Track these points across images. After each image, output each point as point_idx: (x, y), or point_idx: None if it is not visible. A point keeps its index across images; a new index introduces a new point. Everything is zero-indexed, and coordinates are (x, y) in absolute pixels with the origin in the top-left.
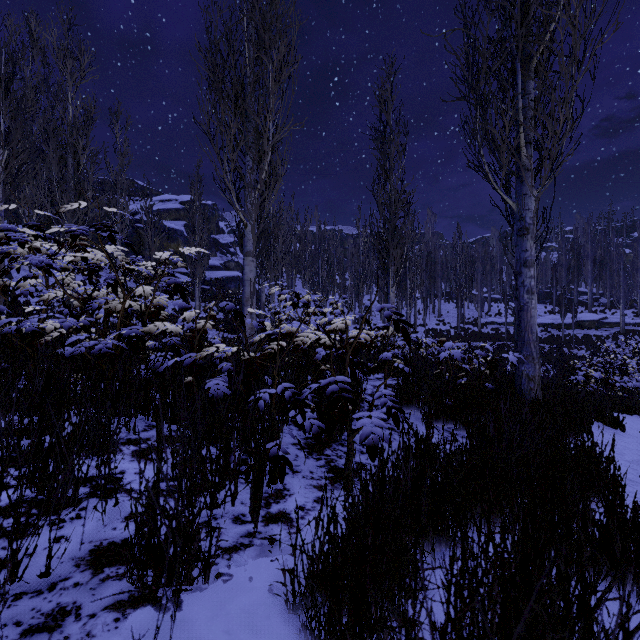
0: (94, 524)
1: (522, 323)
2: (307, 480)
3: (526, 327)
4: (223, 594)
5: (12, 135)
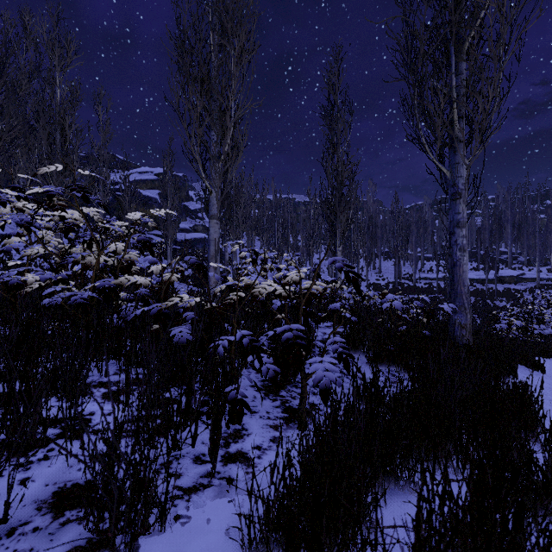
0: (60, 465)
1: (455, 277)
2: (264, 420)
3: (459, 281)
4: (180, 538)
5: (5, 112)
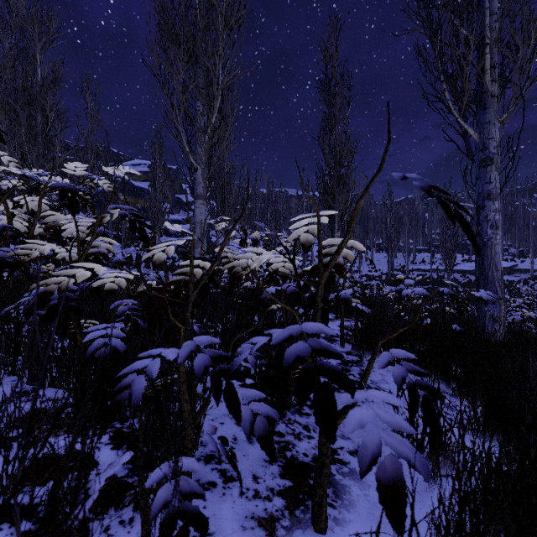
0: None
1: (485, 260)
2: (247, 502)
3: (490, 264)
4: None
5: None
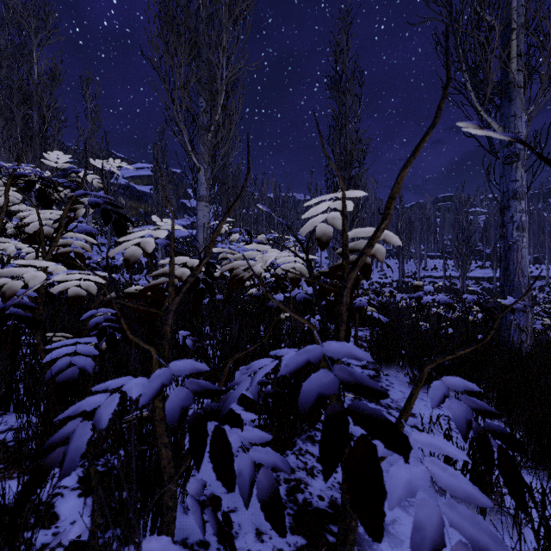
0: None
1: (511, 265)
2: None
3: (516, 269)
4: None
5: None
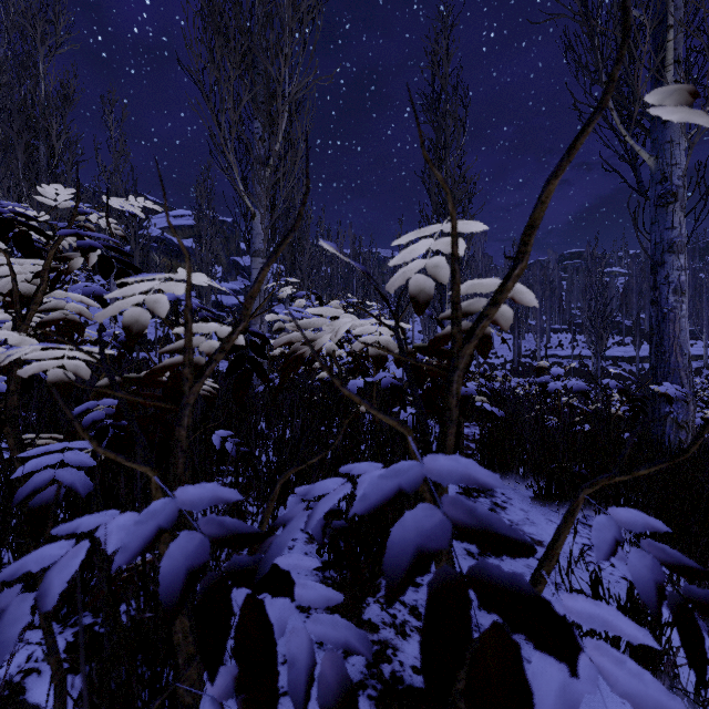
0: None
1: (665, 340)
2: None
3: (673, 346)
4: None
5: None
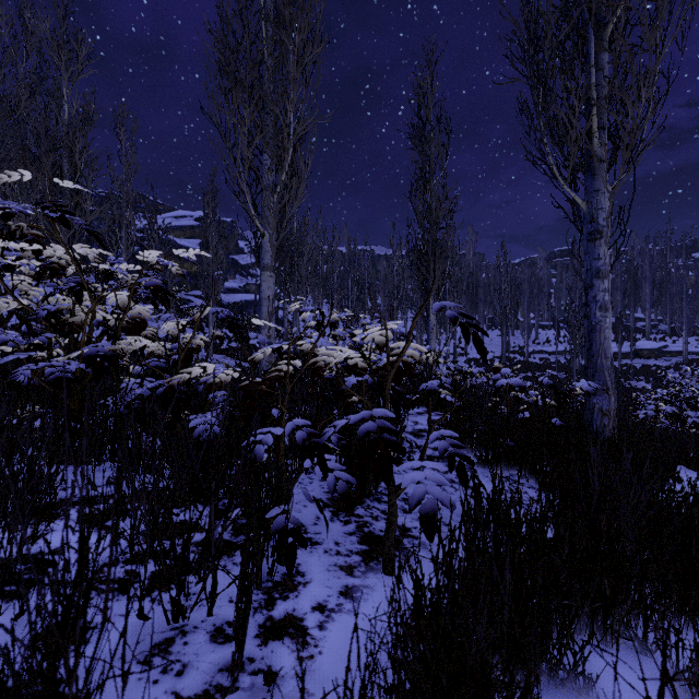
0: None
1: (594, 346)
2: (331, 557)
3: (599, 351)
4: None
5: None
